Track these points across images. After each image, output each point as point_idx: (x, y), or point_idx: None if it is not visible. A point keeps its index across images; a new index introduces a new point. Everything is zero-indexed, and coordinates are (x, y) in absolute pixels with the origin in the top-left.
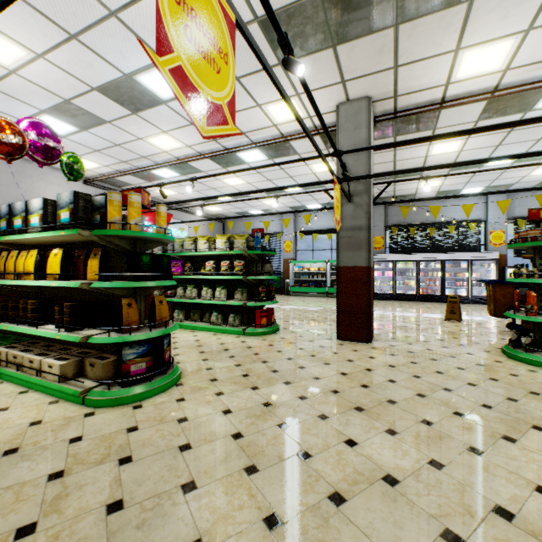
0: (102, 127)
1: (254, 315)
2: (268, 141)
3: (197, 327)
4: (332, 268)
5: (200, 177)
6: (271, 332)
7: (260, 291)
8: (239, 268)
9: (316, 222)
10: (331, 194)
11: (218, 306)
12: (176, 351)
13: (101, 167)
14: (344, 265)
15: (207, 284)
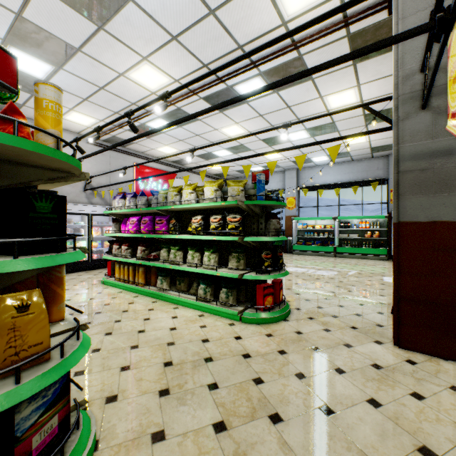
0: (76, 60)
1: (254, 289)
2: (274, 53)
3: (181, 301)
4: (340, 226)
5: (173, 90)
6: (279, 318)
7: (263, 258)
8: (233, 226)
9: (321, 176)
10: (343, 141)
11: (208, 275)
12: (130, 357)
13: (97, 122)
14: (410, 219)
15: (193, 247)
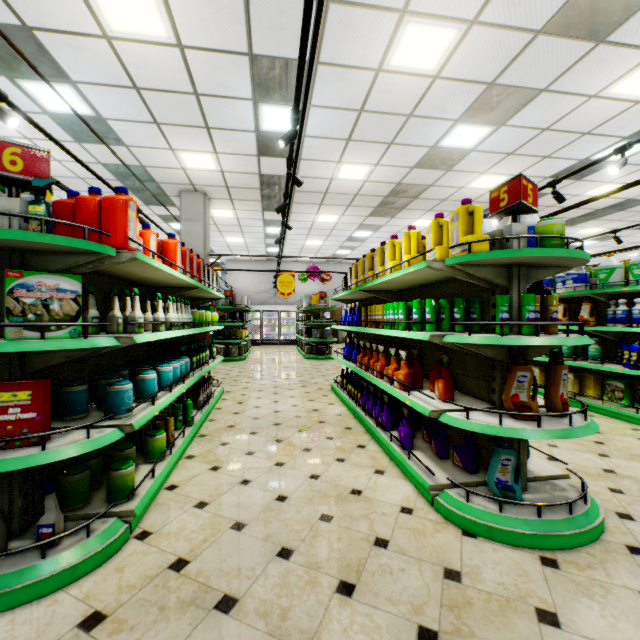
0: None
1: None
2: None
3: None
4: None
5: None
6: None
7: None
8: None
9: None
10: None
11: None
12: None
13: None
14: None
15: None
